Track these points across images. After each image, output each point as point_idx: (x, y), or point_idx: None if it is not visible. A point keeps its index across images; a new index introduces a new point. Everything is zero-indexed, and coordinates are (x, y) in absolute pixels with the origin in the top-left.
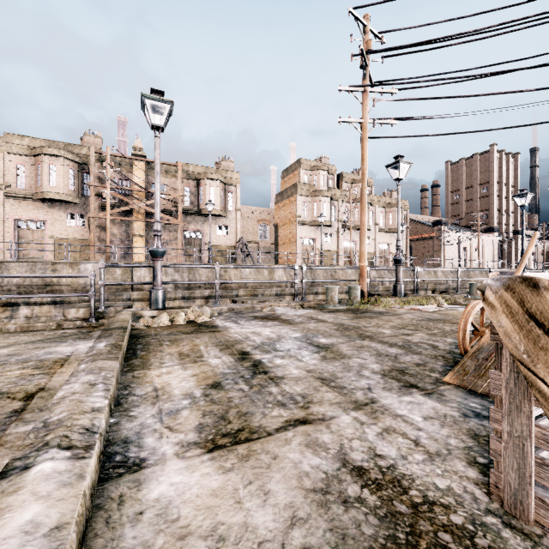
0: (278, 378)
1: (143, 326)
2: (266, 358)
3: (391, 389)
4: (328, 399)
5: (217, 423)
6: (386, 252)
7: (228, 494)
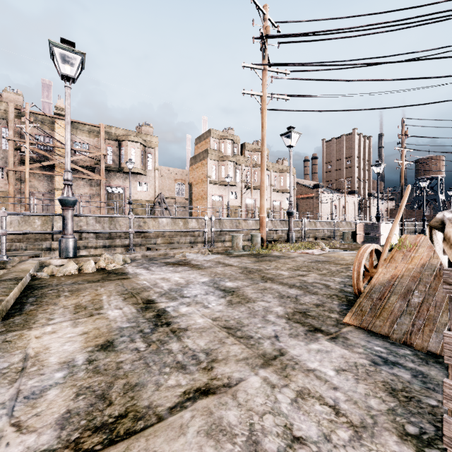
0: (181, 330)
1: (46, 275)
2: (171, 307)
3: (297, 335)
4: (235, 354)
5: (92, 407)
6: (279, 208)
7: None
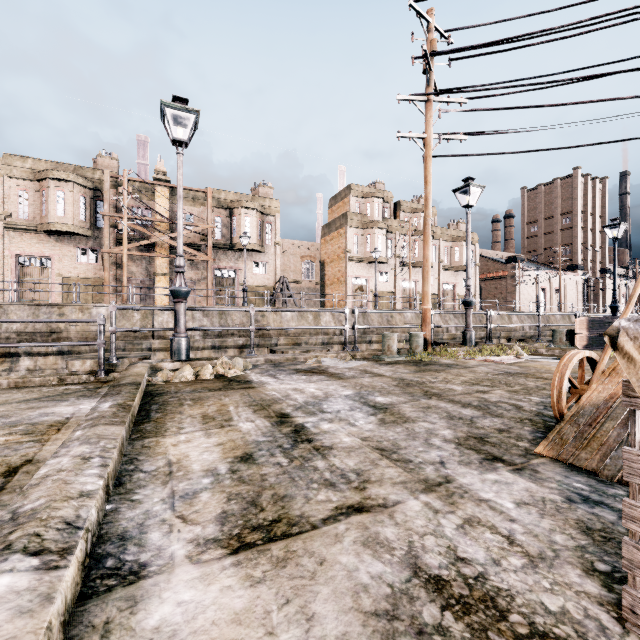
0: (325, 448)
1: (162, 381)
2: (310, 422)
3: (470, 463)
4: (390, 477)
5: (246, 511)
6: (451, 294)
7: (256, 620)
